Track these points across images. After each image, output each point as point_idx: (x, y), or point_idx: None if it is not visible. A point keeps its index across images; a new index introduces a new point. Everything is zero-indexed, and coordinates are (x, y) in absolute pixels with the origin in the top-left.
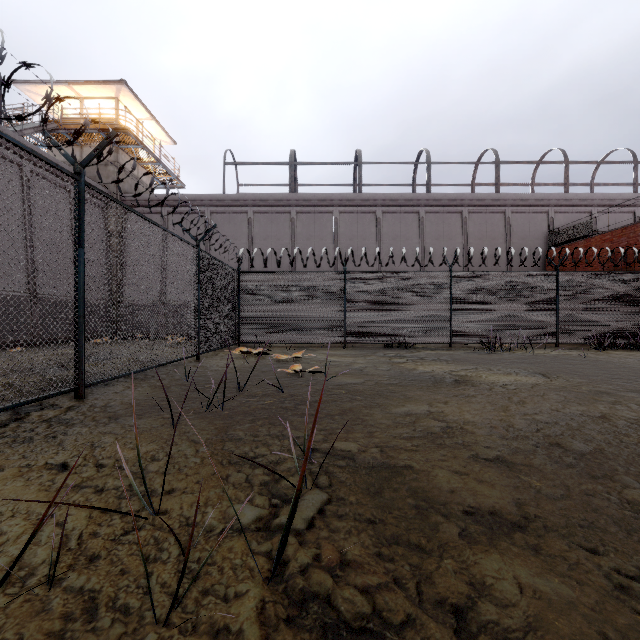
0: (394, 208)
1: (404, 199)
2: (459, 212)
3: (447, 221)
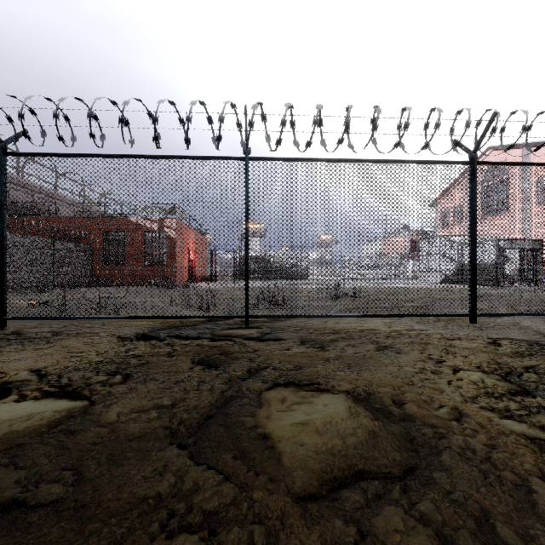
0: None
1: None
2: None
3: None
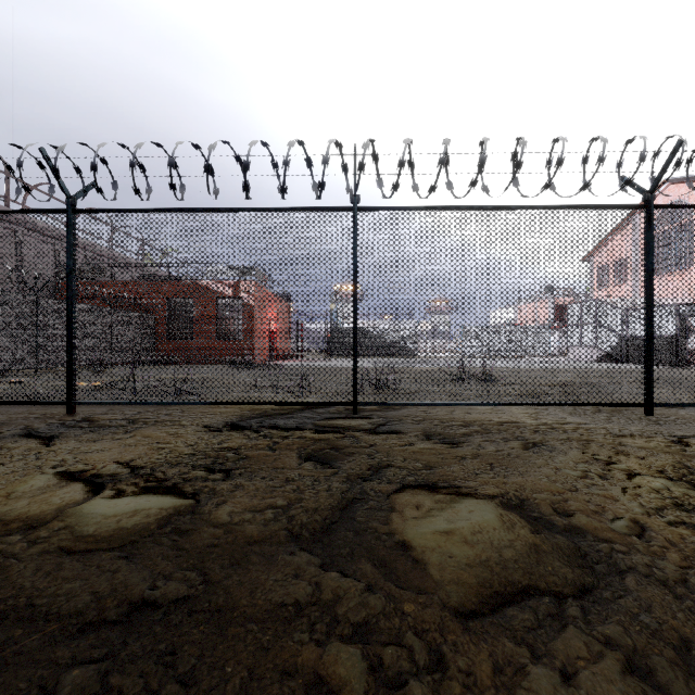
0: None
1: None
2: None
3: None
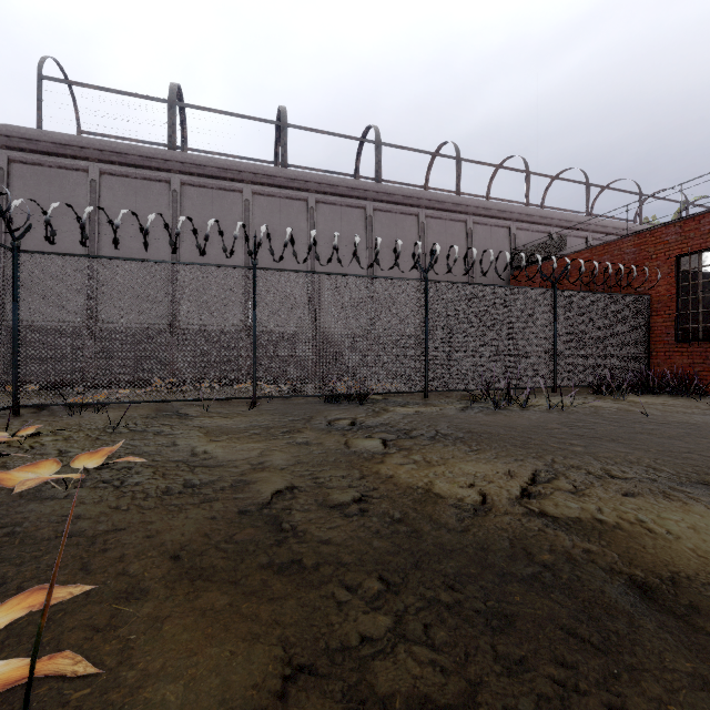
0: (333, 197)
1: (347, 186)
2: (415, 214)
3: (401, 224)
